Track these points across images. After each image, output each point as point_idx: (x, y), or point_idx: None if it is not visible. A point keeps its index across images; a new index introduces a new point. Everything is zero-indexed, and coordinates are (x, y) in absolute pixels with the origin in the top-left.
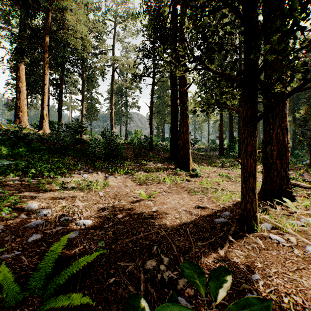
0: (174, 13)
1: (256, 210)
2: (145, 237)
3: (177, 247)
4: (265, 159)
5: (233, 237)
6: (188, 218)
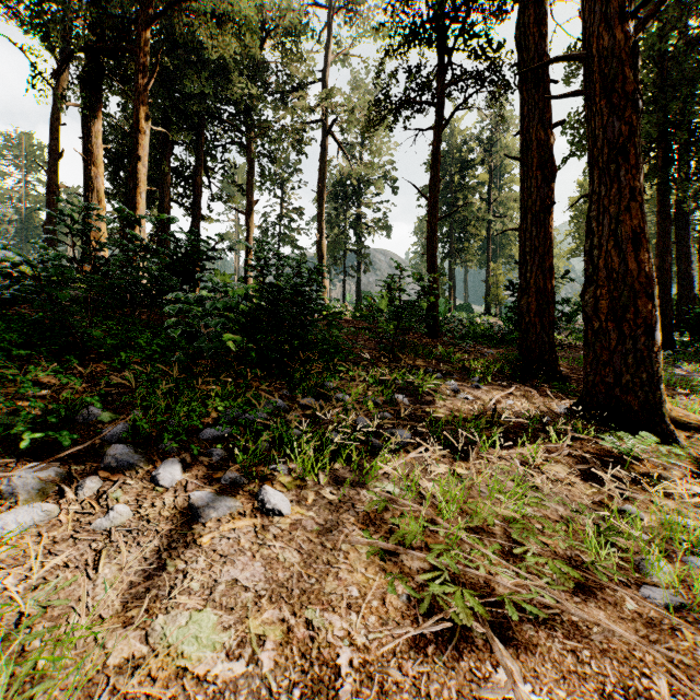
0: None
1: None
2: None
3: None
4: None
5: None
6: None
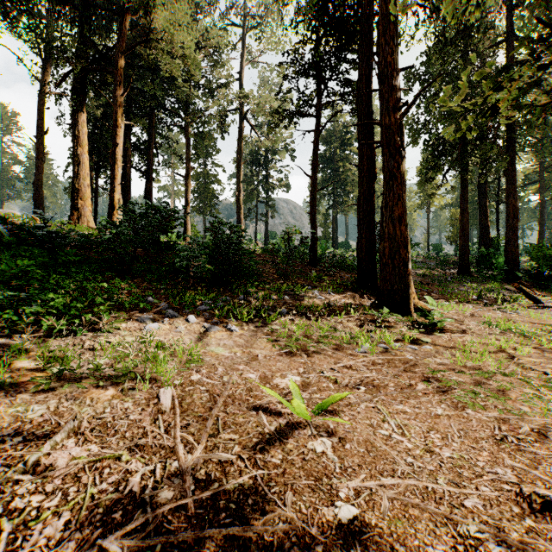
0: None
1: None
2: None
3: None
4: None
5: None
6: None
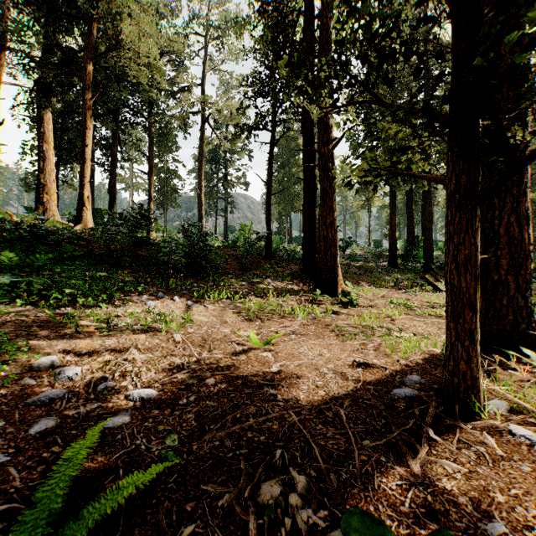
0: (310, 16)
1: (478, 374)
2: (257, 428)
3: (323, 450)
4: (484, 273)
5: (435, 430)
6: (341, 387)
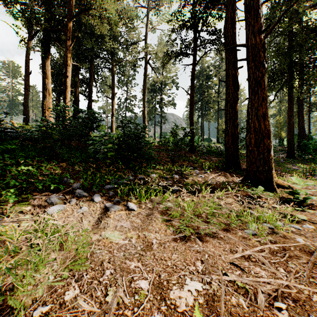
0: None
1: None
2: None
3: None
4: None
5: None
6: None
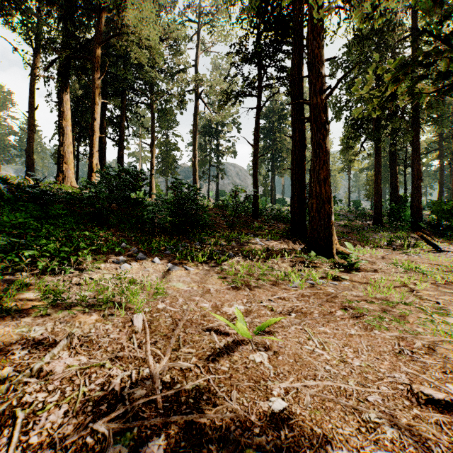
0: None
1: None
2: None
3: None
4: None
5: None
6: None
